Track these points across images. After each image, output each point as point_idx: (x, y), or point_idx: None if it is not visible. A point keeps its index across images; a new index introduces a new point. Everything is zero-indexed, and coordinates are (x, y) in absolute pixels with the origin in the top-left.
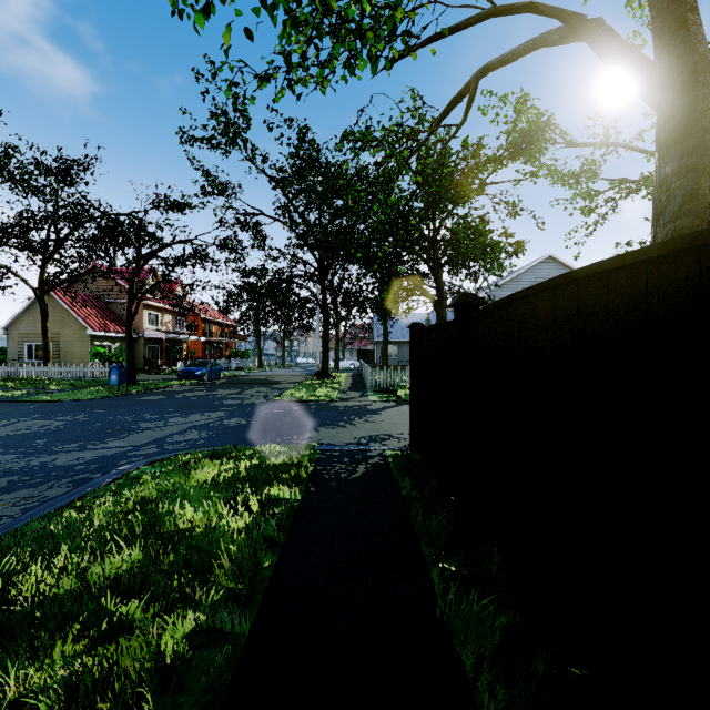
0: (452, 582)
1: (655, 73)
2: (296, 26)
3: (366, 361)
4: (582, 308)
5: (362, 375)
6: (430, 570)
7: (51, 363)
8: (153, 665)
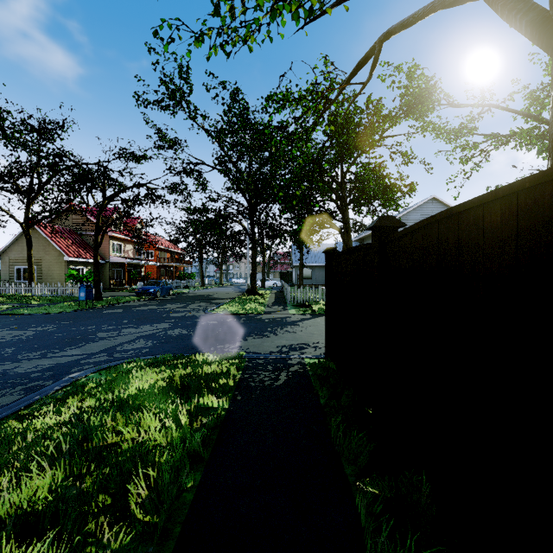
0: (383, 523)
1: (550, 20)
2: None
3: (286, 281)
4: None
5: (283, 292)
6: (354, 493)
7: (35, 283)
8: None
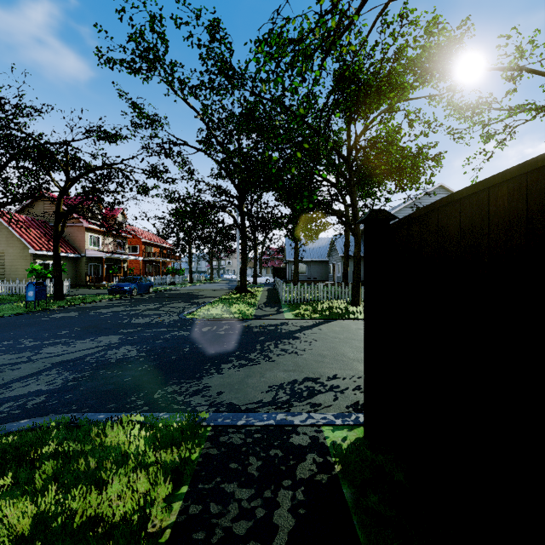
0: None
1: None
2: None
3: (279, 277)
4: None
5: (276, 289)
6: None
7: None
8: None
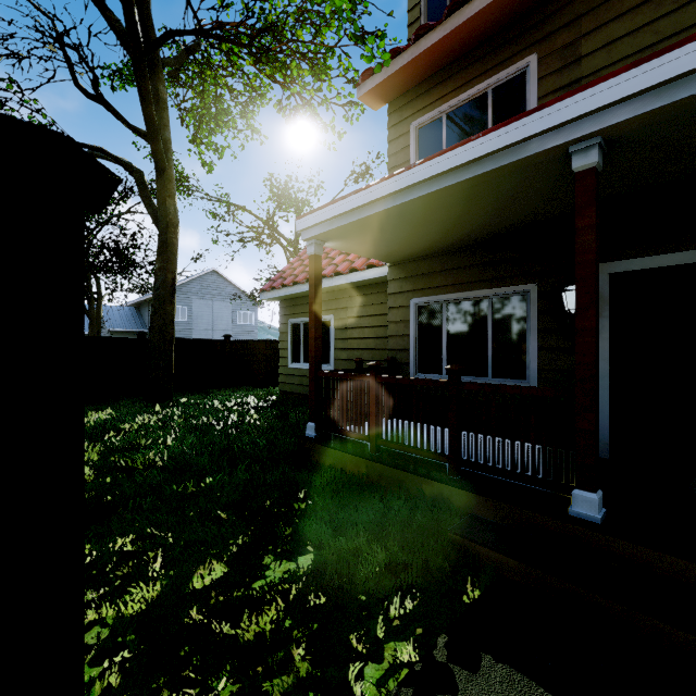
0: None
1: (157, 218)
2: None
3: None
4: None
5: None
6: None
7: None
8: None
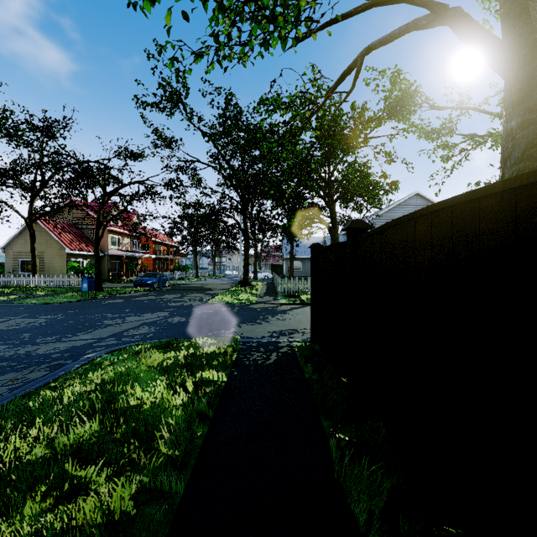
0: (346, 451)
1: (502, 49)
2: (223, 10)
3: (277, 273)
4: (456, 230)
5: (274, 284)
6: (329, 439)
7: (38, 274)
8: (105, 520)
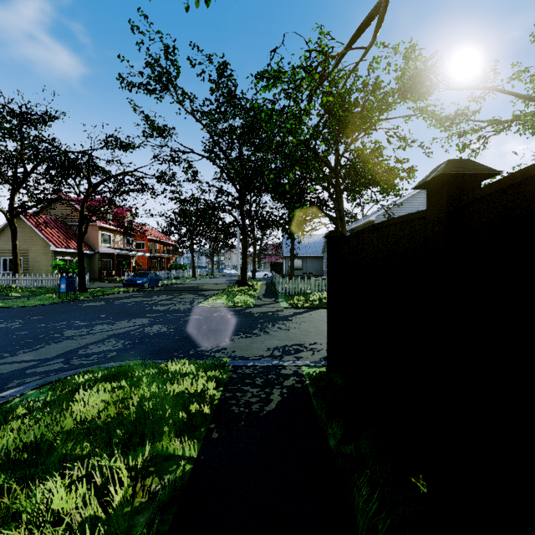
0: None
1: None
2: None
3: (277, 272)
4: None
5: (274, 283)
6: None
7: (20, 273)
8: None
